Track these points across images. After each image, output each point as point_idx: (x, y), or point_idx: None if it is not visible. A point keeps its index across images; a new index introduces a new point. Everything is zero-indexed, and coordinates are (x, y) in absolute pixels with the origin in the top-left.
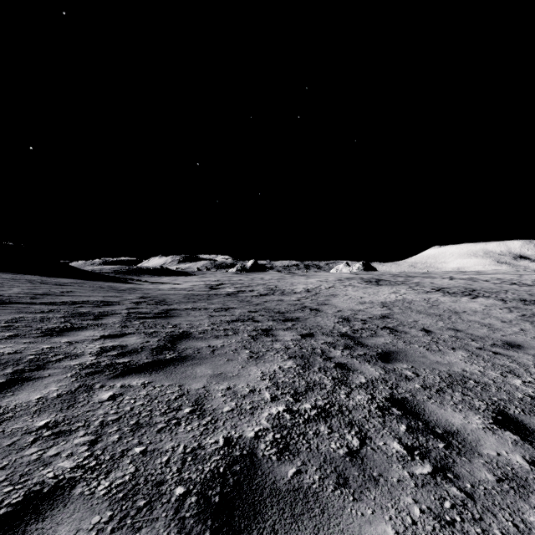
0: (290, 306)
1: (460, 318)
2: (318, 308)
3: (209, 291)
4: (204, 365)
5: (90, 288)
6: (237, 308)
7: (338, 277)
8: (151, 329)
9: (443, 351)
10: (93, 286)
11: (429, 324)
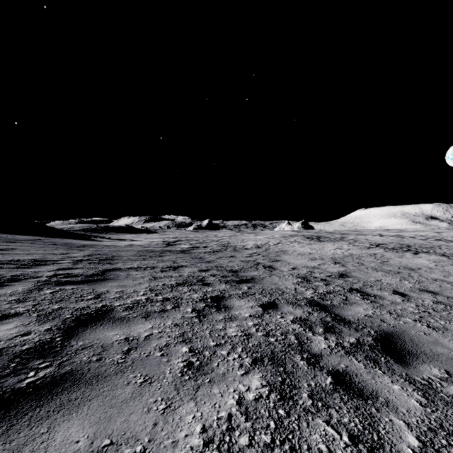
0: (243, 263)
1: (421, 276)
2: (271, 265)
3: (164, 247)
4: (84, 410)
5: (40, 245)
6: (188, 267)
7: (282, 235)
8: (57, 304)
9: (451, 329)
10: (46, 243)
11: (395, 284)
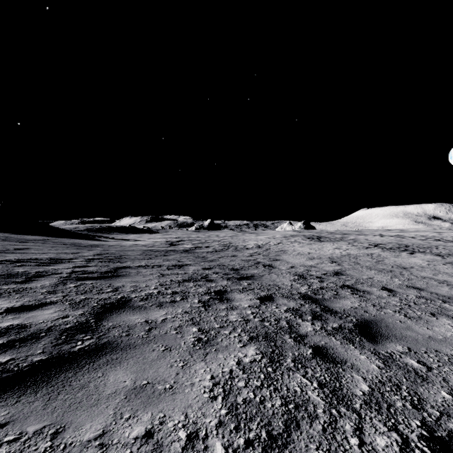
0: (244, 262)
1: (412, 274)
2: (271, 264)
3: (168, 247)
4: (125, 364)
5: (51, 245)
6: (192, 265)
7: (283, 235)
8: (83, 295)
9: (425, 319)
10: (56, 243)
11: (386, 282)
